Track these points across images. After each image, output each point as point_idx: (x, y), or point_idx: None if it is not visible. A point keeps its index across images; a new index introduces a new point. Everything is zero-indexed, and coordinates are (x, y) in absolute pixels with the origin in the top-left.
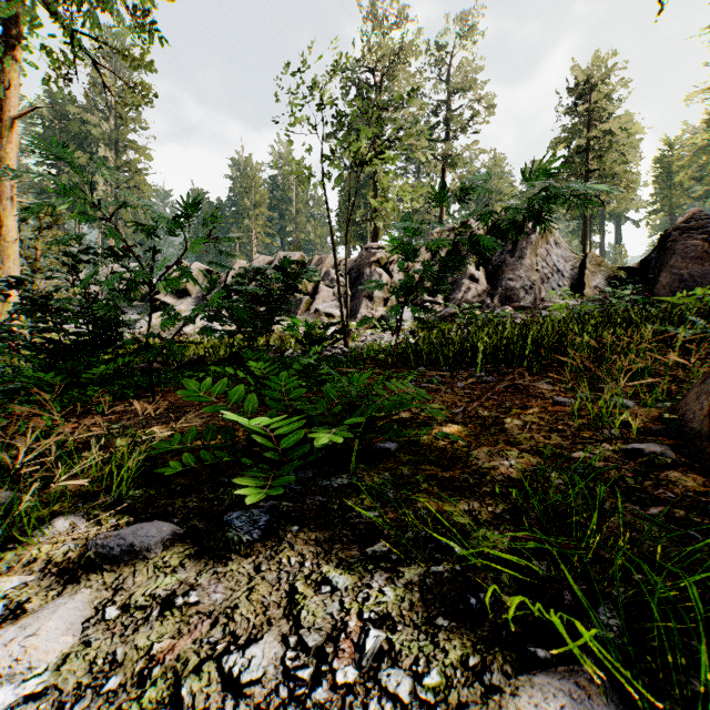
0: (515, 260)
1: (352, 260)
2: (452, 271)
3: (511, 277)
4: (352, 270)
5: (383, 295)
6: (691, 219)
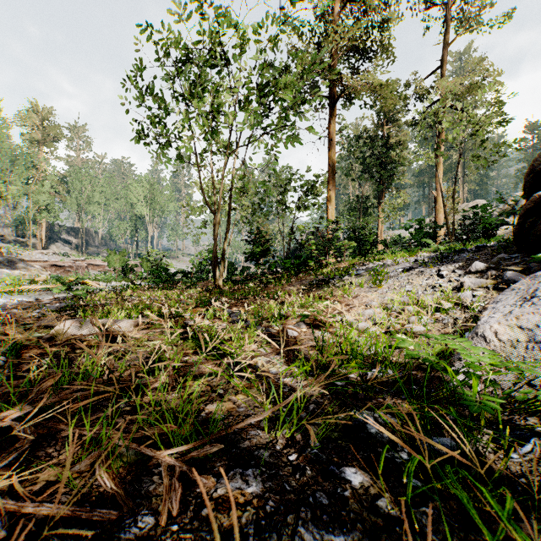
0: None
1: None
2: None
3: None
4: None
5: None
6: None
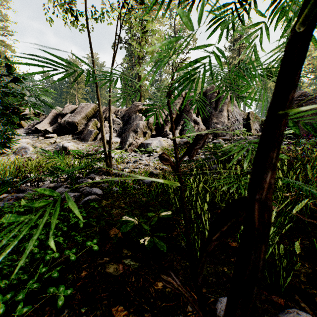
0: (217, 112)
1: (125, 109)
2: (183, 117)
3: (217, 122)
4: (125, 115)
5: (143, 130)
6: (301, 95)
